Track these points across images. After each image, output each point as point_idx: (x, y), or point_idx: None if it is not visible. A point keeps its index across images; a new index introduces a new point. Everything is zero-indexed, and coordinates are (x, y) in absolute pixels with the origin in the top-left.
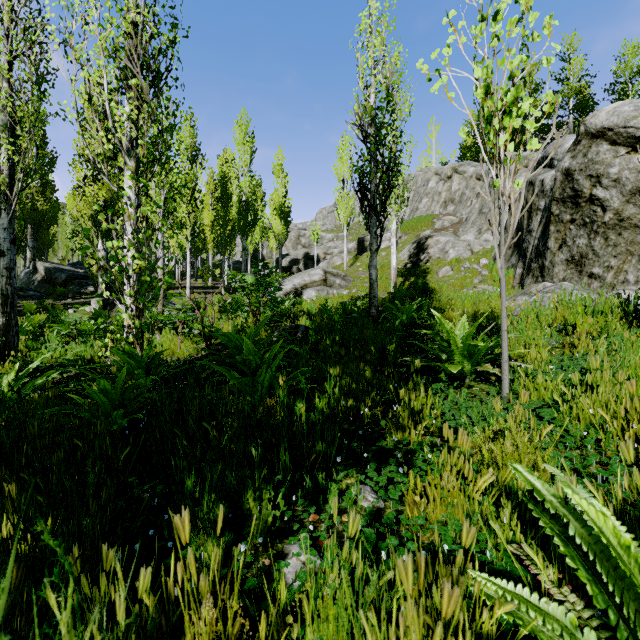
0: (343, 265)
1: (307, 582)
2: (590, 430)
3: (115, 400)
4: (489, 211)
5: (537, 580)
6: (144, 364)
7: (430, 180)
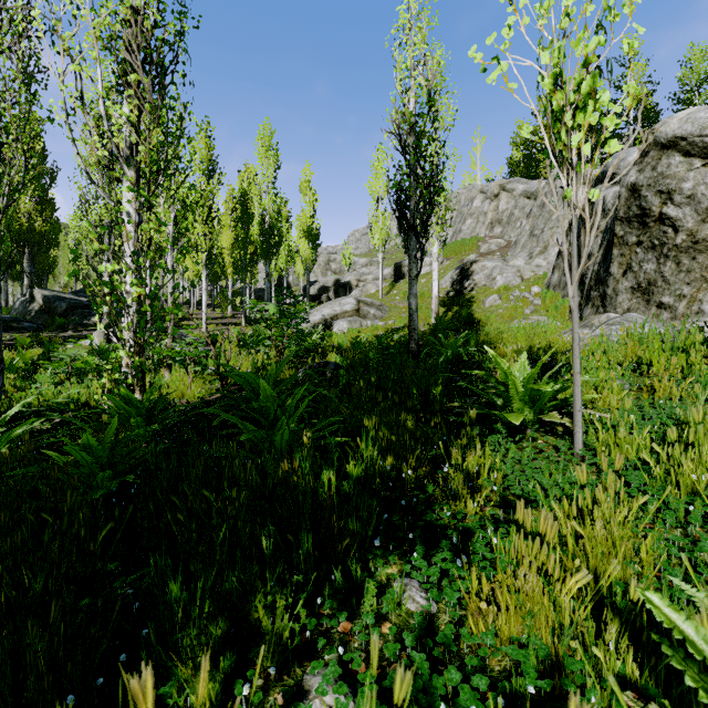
0: (378, 293)
1: None
2: (696, 503)
3: (102, 458)
4: (541, 233)
5: None
6: (144, 410)
7: (475, 199)
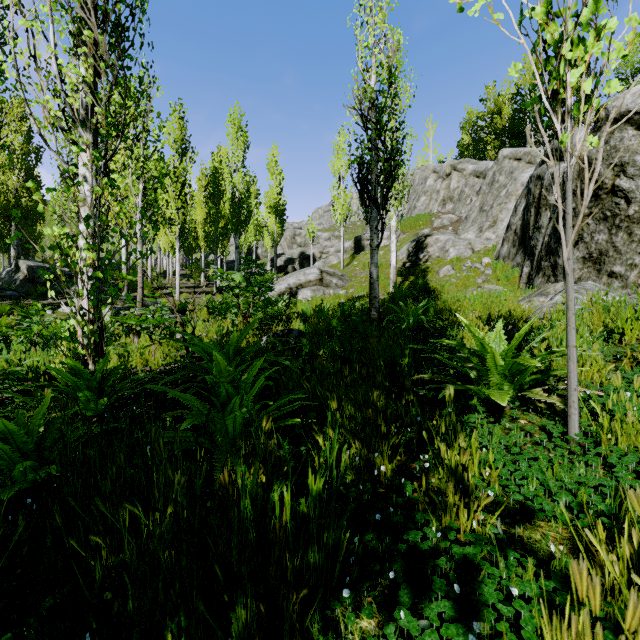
0: (339, 264)
1: None
2: None
3: (27, 444)
4: (490, 209)
5: None
6: (95, 382)
7: (428, 178)
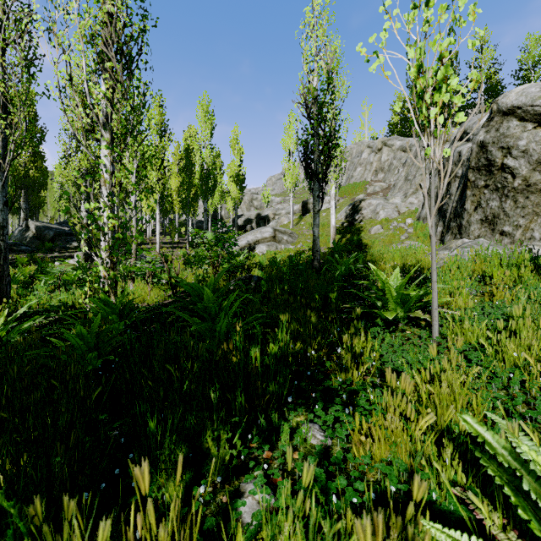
0: (289, 224)
1: (263, 529)
2: (515, 372)
3: (90, 343)
4: (413, 178)
5: (480, 522)
6: (117, 310)
7: (363, 152)
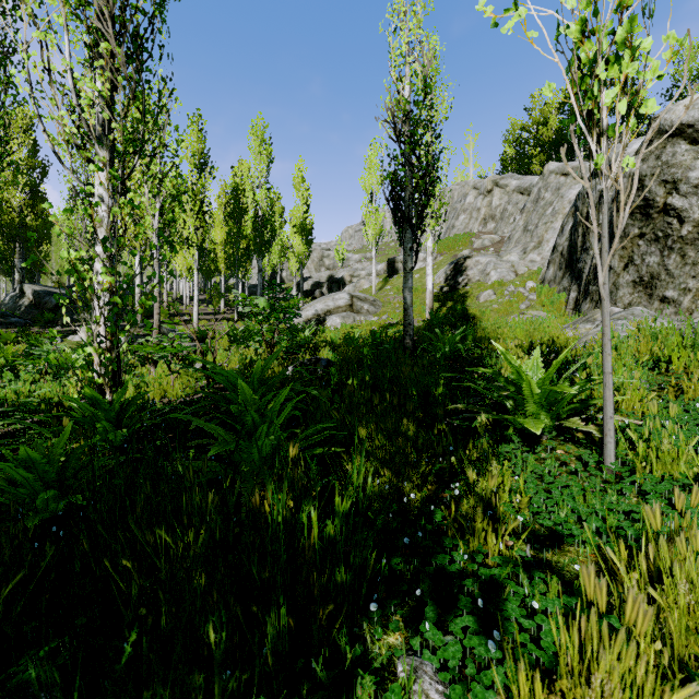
0: (371, 289)
1: None
2: None
3: (48, 473)
4: (535, 228)
5: None
6: (113, 413)
7: (468, 195)
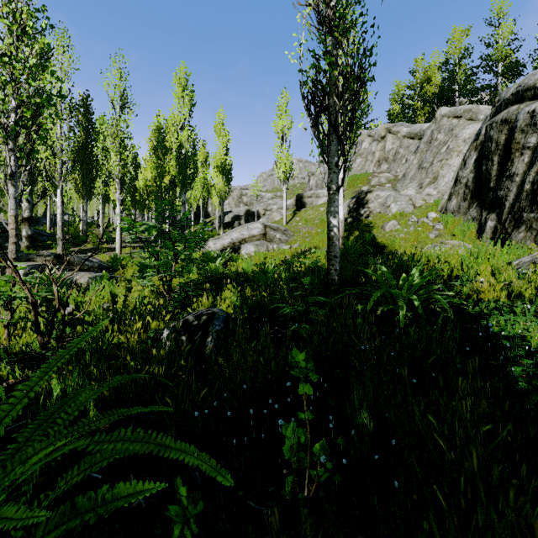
0: (282, 220)
1: None
2: None
3: None
4: (430, 165)
5: None
6: None
7: (363, 141)
